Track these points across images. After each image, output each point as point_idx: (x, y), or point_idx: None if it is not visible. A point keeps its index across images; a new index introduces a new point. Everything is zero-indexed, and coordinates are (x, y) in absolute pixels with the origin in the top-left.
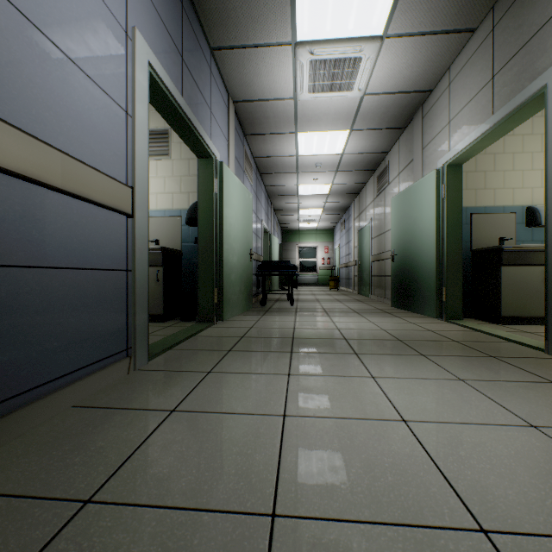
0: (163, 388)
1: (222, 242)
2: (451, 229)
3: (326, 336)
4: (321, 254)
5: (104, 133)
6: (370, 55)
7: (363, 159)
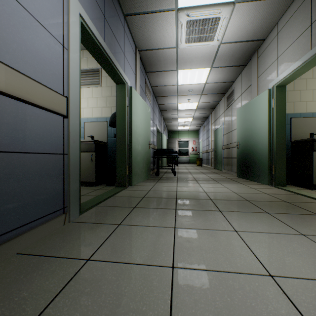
0: (85, 238)
1: (131, 137)
2: (278, 128)
3: (198, 197)
4: (191, 145)
5: (45, 57)
6: (226, 15)
7: (218, 87)
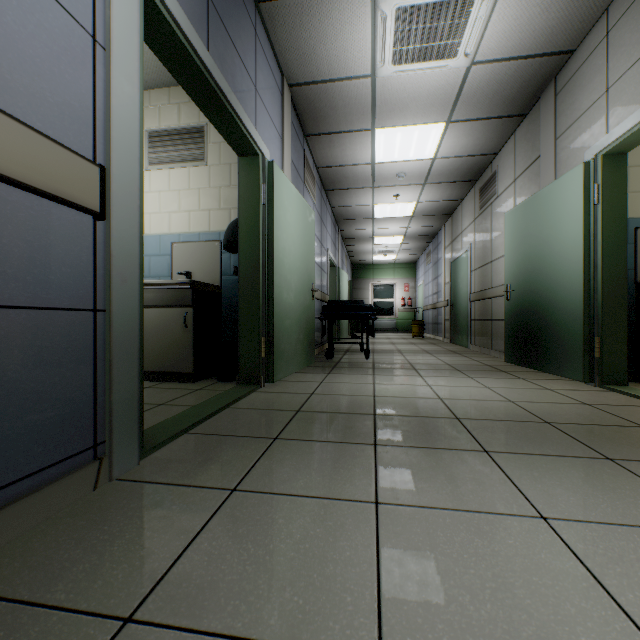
0: (137, 534)
1: (271, 273)
2: (609, 250)
3: (425, 413)
4: (400, 294)
5: (38, 58)
6: None
7: (461, 166)
